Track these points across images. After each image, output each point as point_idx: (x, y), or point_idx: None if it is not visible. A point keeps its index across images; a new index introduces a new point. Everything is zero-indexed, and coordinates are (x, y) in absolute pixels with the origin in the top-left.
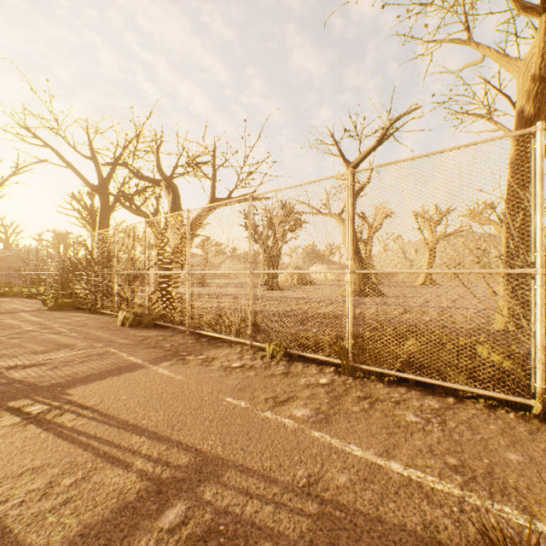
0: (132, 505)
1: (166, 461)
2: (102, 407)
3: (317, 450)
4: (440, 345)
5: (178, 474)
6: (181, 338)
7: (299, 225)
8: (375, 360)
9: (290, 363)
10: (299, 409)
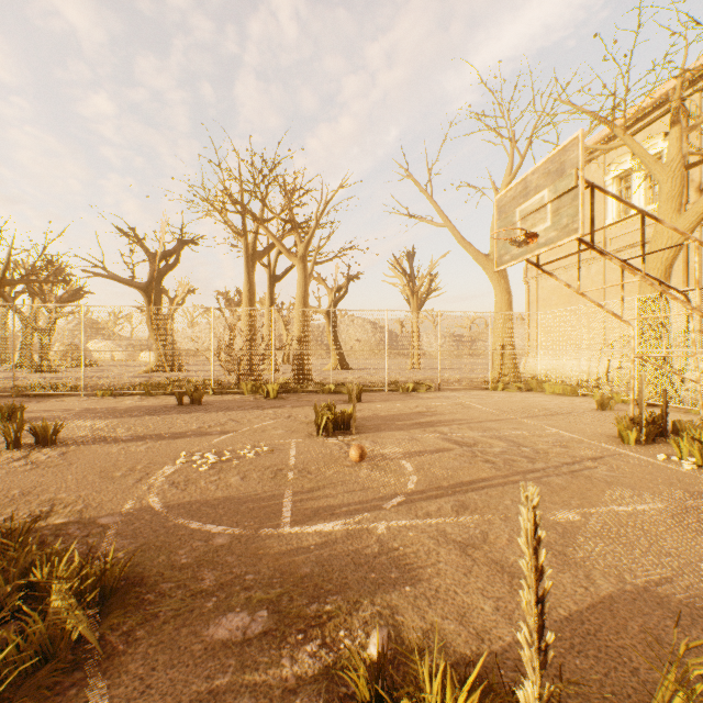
0: (88, 411)
1: (88, 409)
2: (30, 410)
3: (140, 404)
4: (186, 378)
5: (96, 409)
6: (12, 399)
7: (82, 296)
8: (162, 389)
9: (116, 397)
10: (129, 401)
